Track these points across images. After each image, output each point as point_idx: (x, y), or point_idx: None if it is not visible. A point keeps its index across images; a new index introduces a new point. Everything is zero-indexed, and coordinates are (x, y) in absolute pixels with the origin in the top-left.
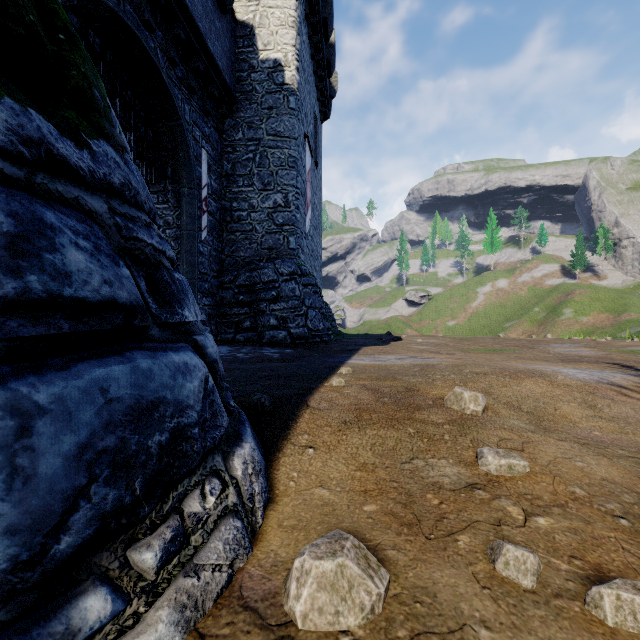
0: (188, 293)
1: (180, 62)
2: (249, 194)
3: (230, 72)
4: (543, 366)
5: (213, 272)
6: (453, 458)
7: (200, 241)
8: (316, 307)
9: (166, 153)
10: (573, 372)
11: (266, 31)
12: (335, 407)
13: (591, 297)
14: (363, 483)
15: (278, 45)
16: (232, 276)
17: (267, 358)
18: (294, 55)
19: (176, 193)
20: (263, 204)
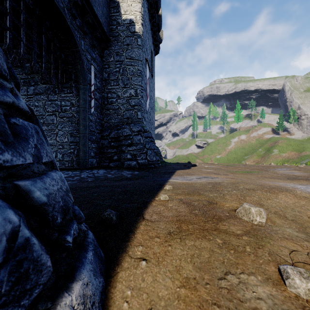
0: (30, 137)
1: (78, 17)
2: (117, 89)
3: (106, 25)
4: (282, 183)
5: (97, 130)
6: (260, 274)
7: (90, 114)
8: (152, 149)
9: (71, 66)
10: (303, 188)
11: (125, 4)
12: (162, 219)
13: (287, 144)
14: (188, 306)
15: (132, 11)
16: (108, 132)
17: (124, 177)
18: (140, 17)
19: (77, 88)
20: (124, 95)
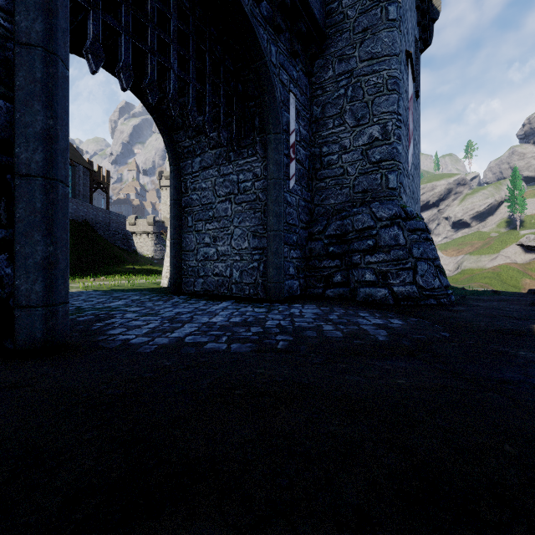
0: None
1: (265, 0)
2: (340, 134)
3: (319, 6)
4: None
5: (301, 223)
6: None
7: (287, 191)
8: (428, 258)
9: (253, 102)
10: None
11: None
12: None
13: None
14: None
15: None
16: (321, 226)
17: (368, 341)
18: None
19: (263, 143)
20: (356, 142)
